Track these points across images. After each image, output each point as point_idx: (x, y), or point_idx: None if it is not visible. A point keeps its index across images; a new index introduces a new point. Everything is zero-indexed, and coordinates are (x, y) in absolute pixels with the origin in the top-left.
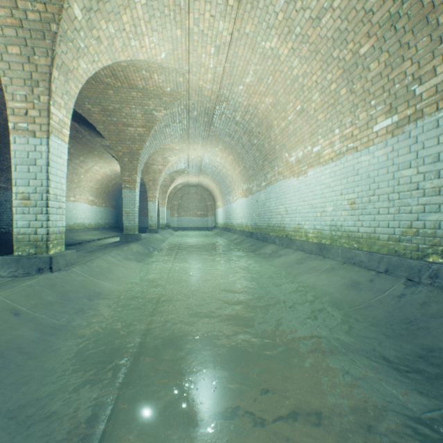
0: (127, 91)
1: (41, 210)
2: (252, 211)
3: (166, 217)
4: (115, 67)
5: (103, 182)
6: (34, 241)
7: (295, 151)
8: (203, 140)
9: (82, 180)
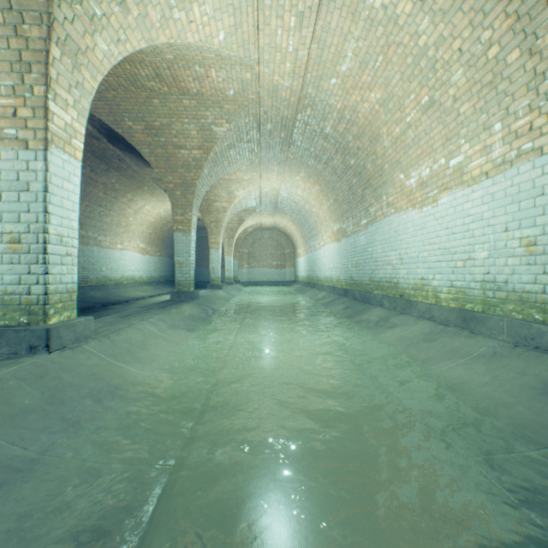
0: (176, 98)
1: (37, 258)
2: (347, 260)
3: (233, 269)
4: (158, 63)
5: (157, 226)
6: (27, 304)
7: (417, 168)
8: (280, 166)
9: (130, 223)
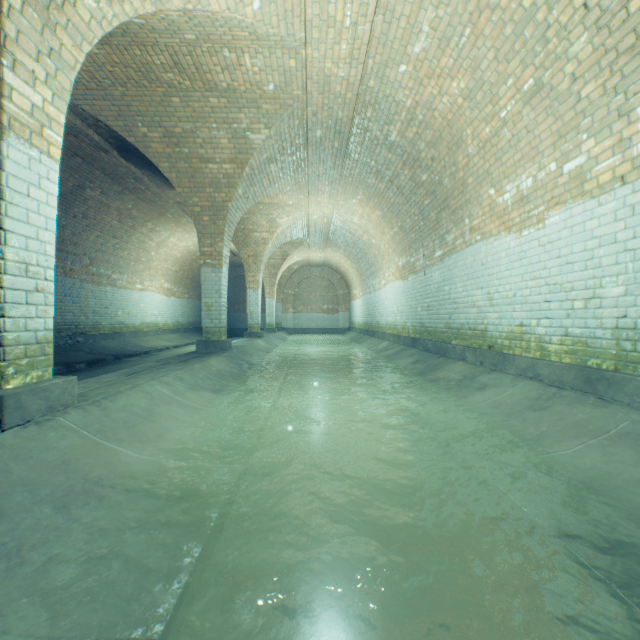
0: (201, 96)
1: None
2: (416, 302)
3: (276, 314)
4: (176, 46)
5: (184, 262)
6: None
7: (514, 179)
8: (332, 186)
9: (152, 258)
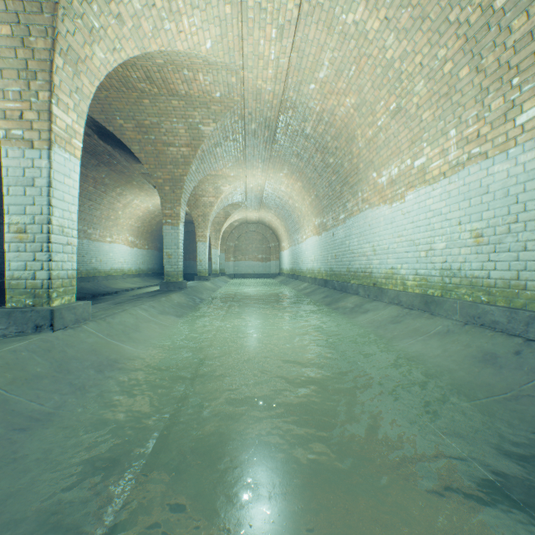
0: (166, 99)
1: (41, 246)
2: (327, 252)
3: (220, 262)
4: (149, 66)
5: (145, 219)
6: (32, 288)
7: (388, 168)
8: (264, 163)
9: (119, 217)
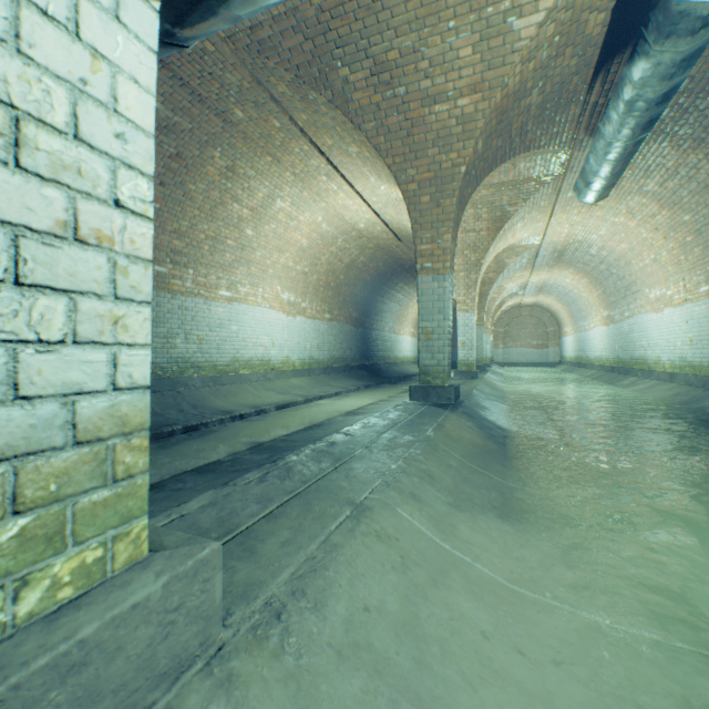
0: None
1: (470, 348)
2: (614, 342)
3: None
4: None
5: None
6: (467, 364)
7: (653, 289)
8: (549, 268)
9: (408, 313)
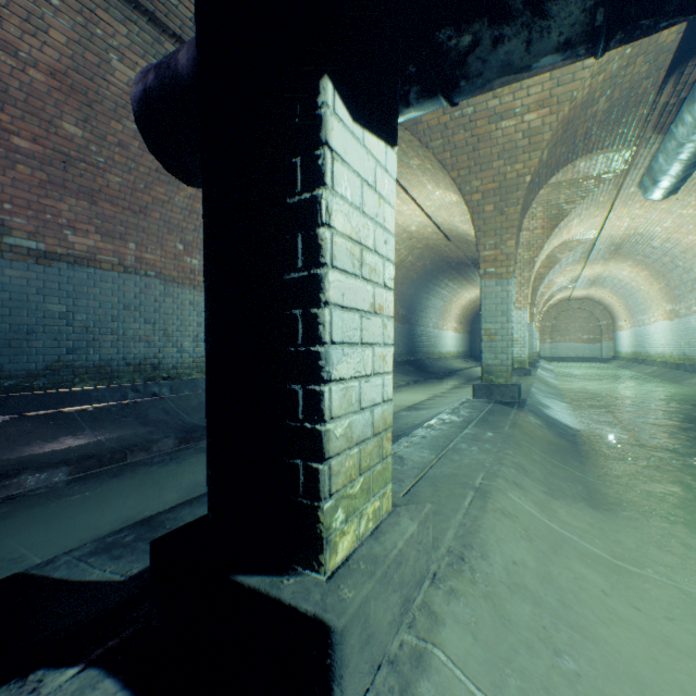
0: None
1: (523, 346)
2: (679, 338)
3: None
4: None
5: (464, 307)
6: (519, 361)
7: None
8: (605, 261)
9: (451, 308)
